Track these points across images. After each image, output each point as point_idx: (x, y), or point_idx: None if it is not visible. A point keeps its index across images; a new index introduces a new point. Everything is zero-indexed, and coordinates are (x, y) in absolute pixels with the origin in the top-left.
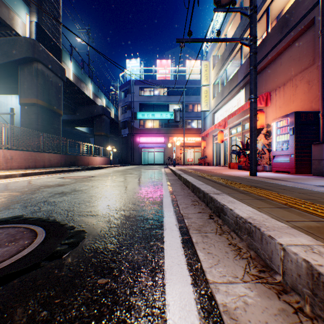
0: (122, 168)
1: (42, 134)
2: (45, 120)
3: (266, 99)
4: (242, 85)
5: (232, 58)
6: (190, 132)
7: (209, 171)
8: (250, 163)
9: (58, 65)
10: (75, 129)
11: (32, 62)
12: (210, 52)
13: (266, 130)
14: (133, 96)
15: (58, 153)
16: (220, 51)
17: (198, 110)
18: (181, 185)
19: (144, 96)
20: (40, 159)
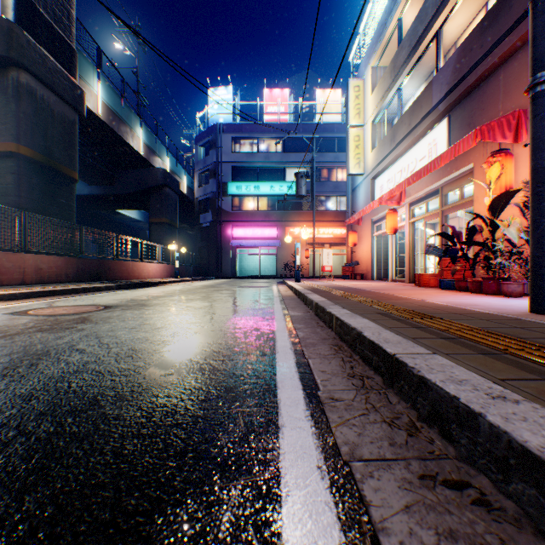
0: (194, 285)
1: (17, 213)
2: (36, 188)
3: (516, 126)
4: (444, 109)
5: (416, 62)
6: (324, 219)
7: (386, 294)
8: (538, 275)
9: (68, 80)
10: (117, 215)
11: (6, 68)
12: (366, 62)
13: (524, 196)
14: (221, 153)
15: (68, 254)
16: (387, 58)
17: (338, 179)
18: (341, 351)
19: (240, 153)
20: (13, 266)
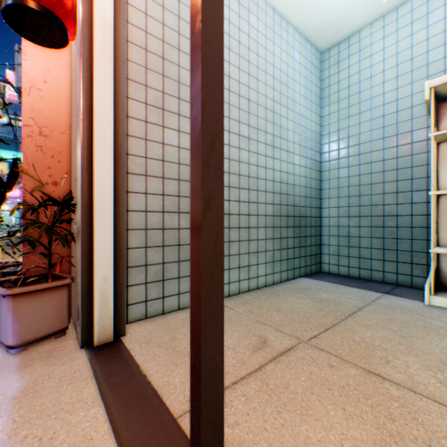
0: None
1: None
2: None
3: None
4: None
5: None
6: None
7: None
8: None
9: None
10: None
11: None
12: None
13: None
14: None
15: None
16: None
17: None
18: None
19: None
20: None
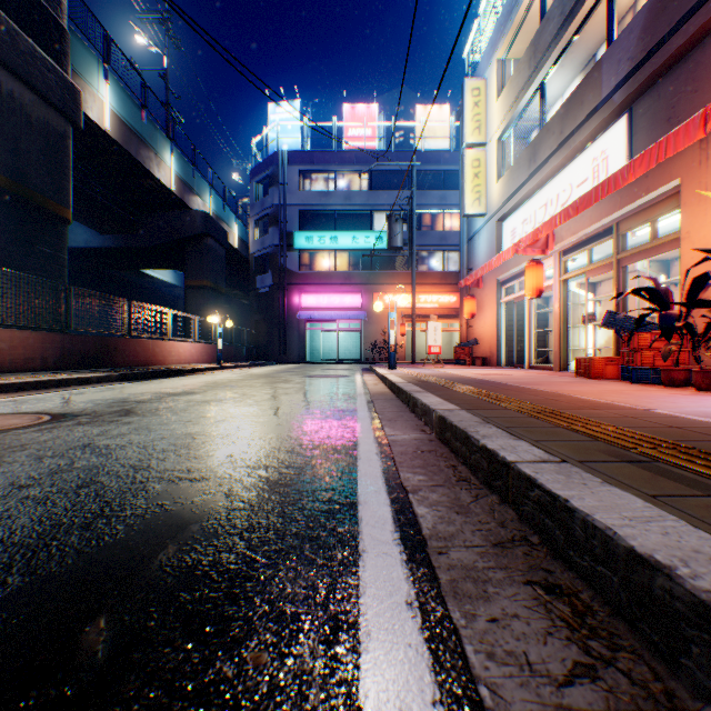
0: (241, 374)
1: None
2: (1, 229)
3: None
4: (623, 100)
5: (572, 38)
6: (426, 283)
7: (555, 393)
8: None
9: (54, 72)
10: (145, 277)
11: None
12: (490, 54)
13: None
14: (285, 192)
15: (54, 329)
16: (521, 45)
17: (445, 227)
18: (604, 649)
19: (310, 192)
20: None
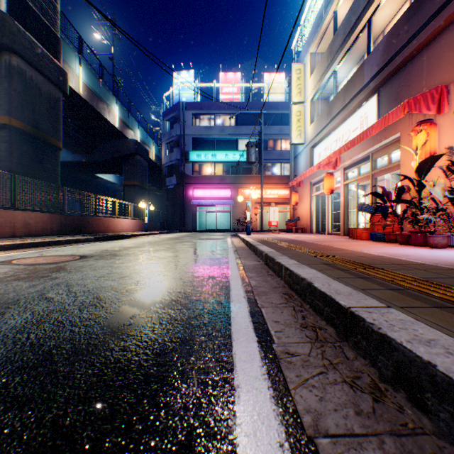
0: (161, 238)
1: (8, 176)
2: (26, 155)
3: (439, 100)
4: (374, 87)
5: (350, 47)
6: (270, 182)
7: (326, 245)
8: None
9: (54, 63)
10: (97, 178)
11: None
12: (306, 49)
13: (447, 160)
14: (184, 127)
15: (53, 211)
16: (324, 45)
17: (282, 148)
18: (291, 300)
19: (199, 127)
20: (4, 221)
